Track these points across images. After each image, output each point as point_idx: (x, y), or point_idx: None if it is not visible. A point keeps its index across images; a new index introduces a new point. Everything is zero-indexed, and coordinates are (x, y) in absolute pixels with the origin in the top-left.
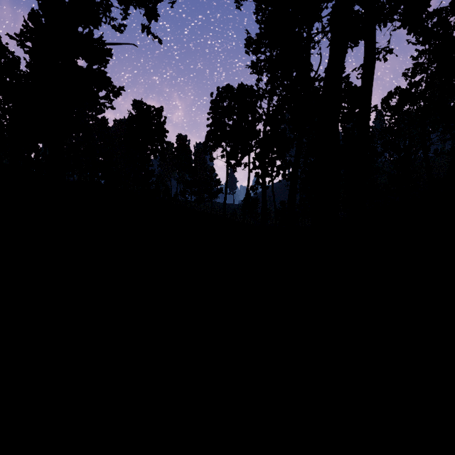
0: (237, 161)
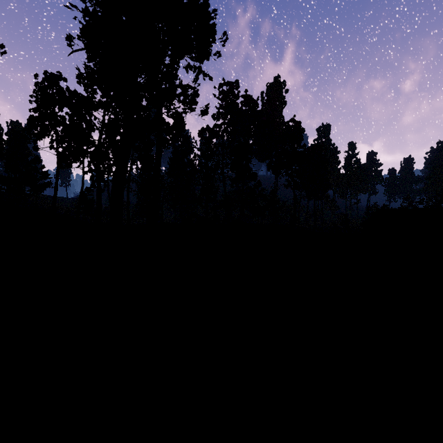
0: (70, 164)
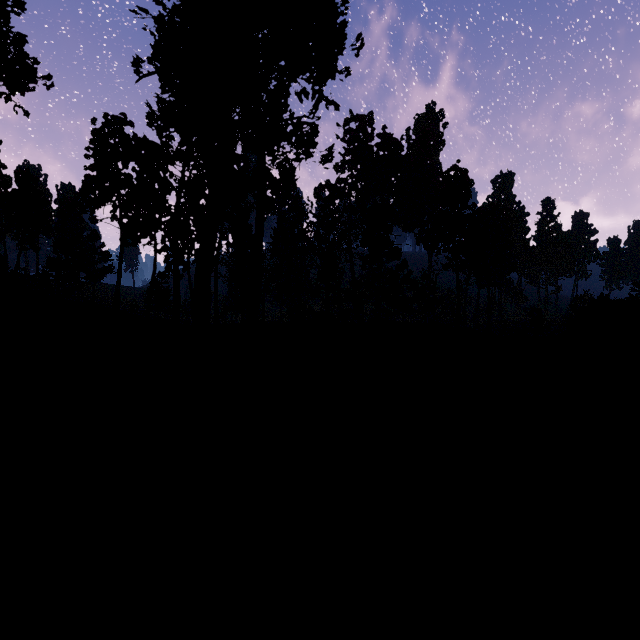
0: (138, 240)
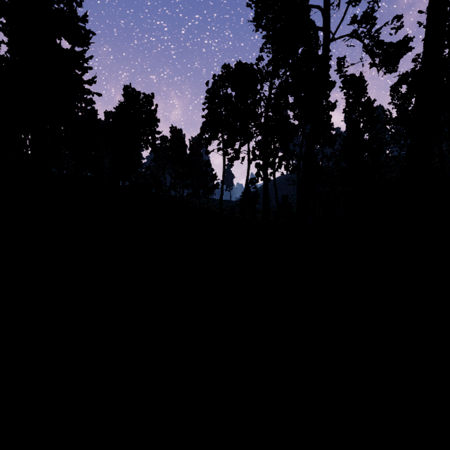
0: (235, 150)
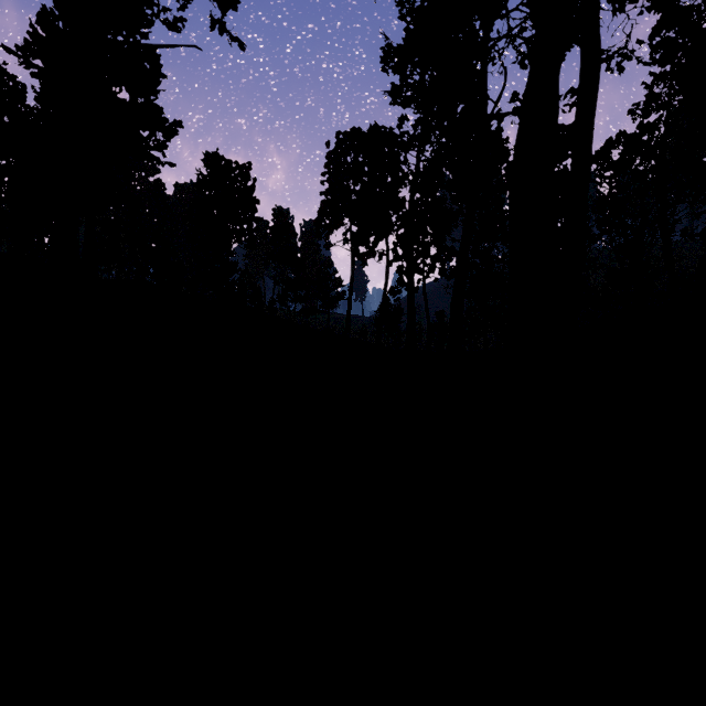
0: (369, 248)
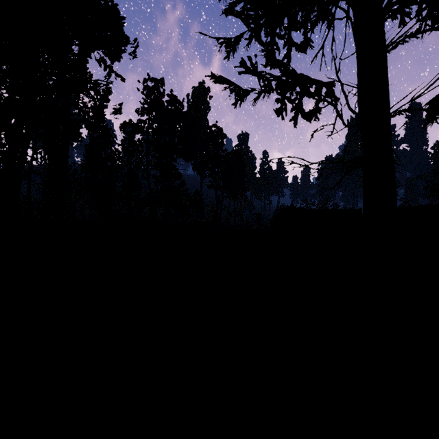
0: None
